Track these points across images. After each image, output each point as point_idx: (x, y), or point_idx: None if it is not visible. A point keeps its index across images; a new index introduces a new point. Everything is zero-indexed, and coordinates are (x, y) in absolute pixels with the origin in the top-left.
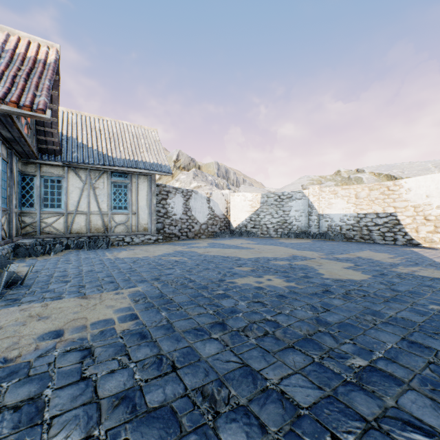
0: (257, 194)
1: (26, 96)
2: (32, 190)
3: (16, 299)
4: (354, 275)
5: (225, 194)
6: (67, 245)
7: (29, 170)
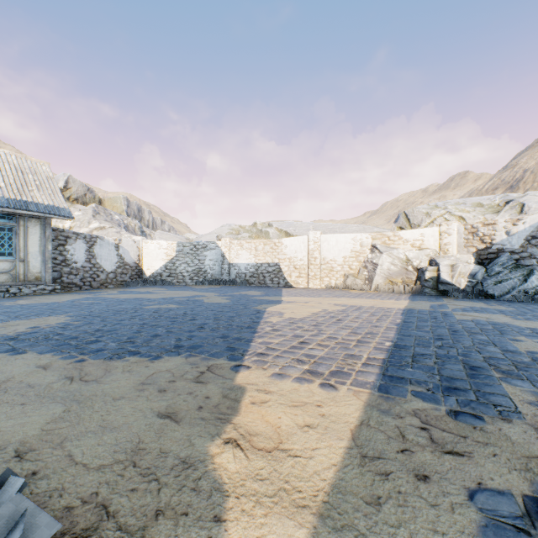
0: (173, 242)
1: None
2: None
3: None
4: (223, 301)
5: (138, 241)
6: None
7: None
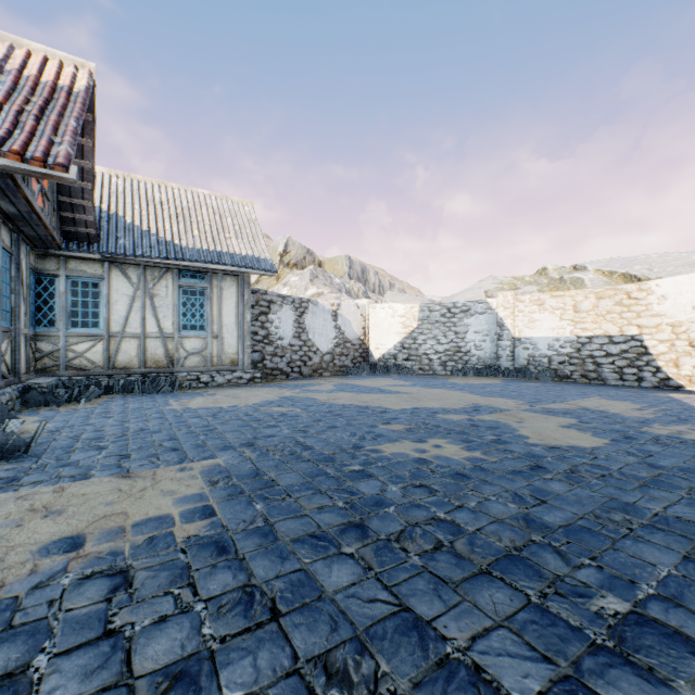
0: (413, 305)
1: (37, 144)
2: (53, 299)
3: (13, 478)
4: (580, 439)
5: (362, 305)
6: (107, 388)
7: (47, 267)
